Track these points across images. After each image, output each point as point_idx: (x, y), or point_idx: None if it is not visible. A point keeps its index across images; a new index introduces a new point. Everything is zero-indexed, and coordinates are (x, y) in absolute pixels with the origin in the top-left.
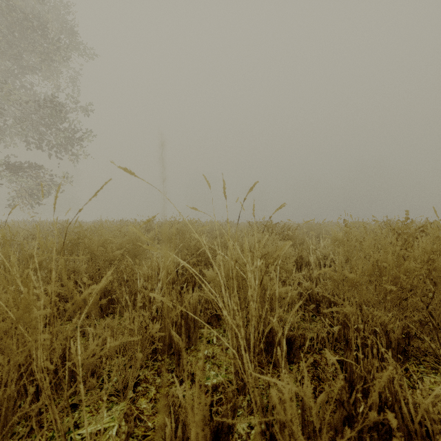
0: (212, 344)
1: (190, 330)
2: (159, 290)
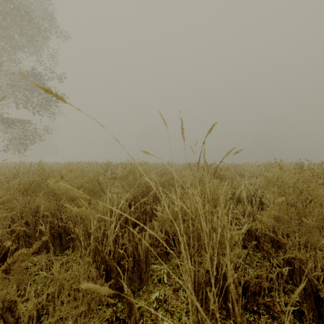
0: (163, 283)
1: (142, 271)
2: (112, 231)
